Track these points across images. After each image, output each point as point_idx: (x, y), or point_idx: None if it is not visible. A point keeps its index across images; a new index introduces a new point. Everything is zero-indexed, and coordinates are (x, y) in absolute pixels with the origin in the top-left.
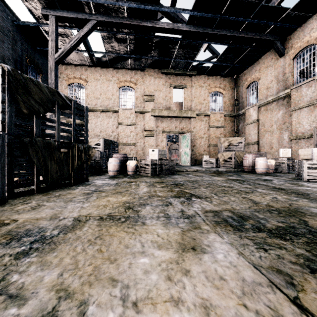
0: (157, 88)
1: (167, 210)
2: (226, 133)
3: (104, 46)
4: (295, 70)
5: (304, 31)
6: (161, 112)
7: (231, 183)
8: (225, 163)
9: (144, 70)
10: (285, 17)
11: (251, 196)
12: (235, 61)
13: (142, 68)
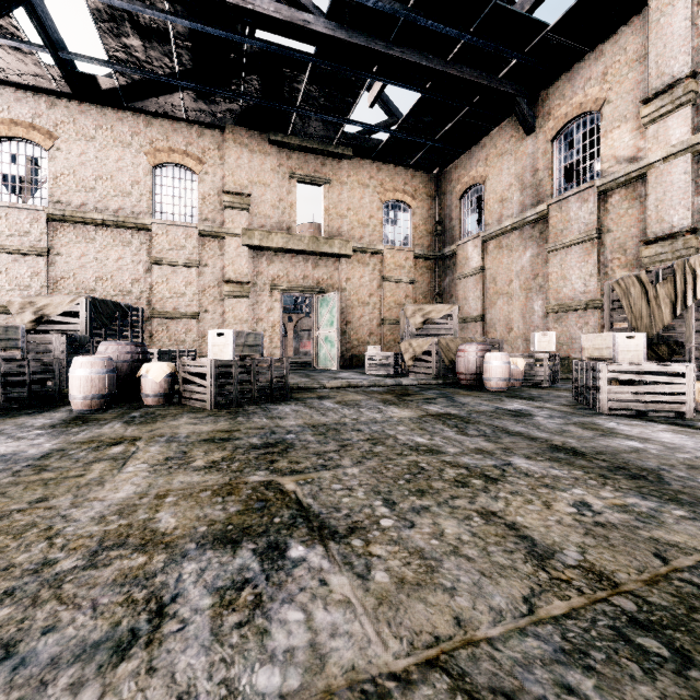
0: (257, 178)
1: None
2: (418, 297)
3: (103, 43)
4: (557, 165)
5: (573, 84)
6: (268, 239)
7: (435, 430)
8: (417, 364)
9: (225, 128)
10: (539, 45)
11: (510, 505)
12: (437, 135)
13: (218, 122)
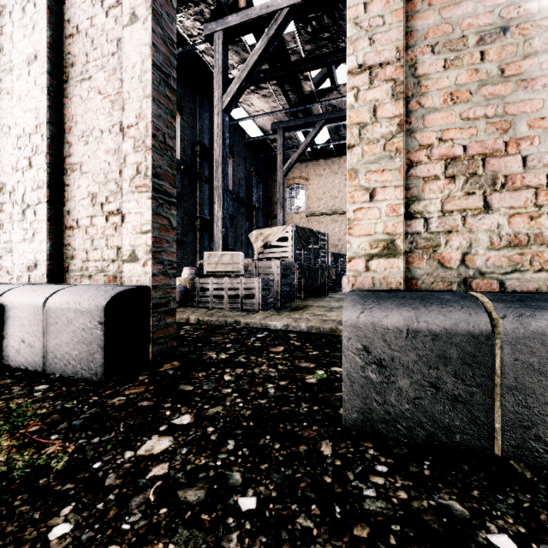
0: None
1: None
2: None
3: (330, 137)
4: None
5: None
6: None
7: None
8: None
9: None
10: None
11: None
12: None
13: None
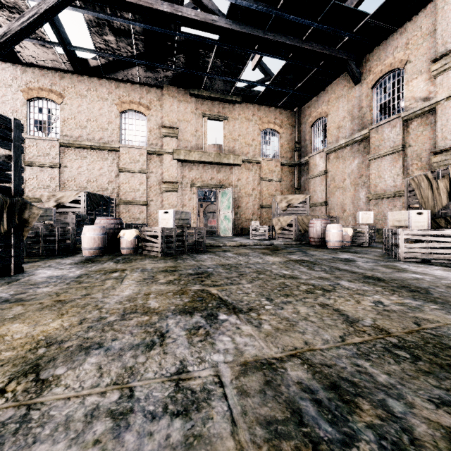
0: (182, 117)
1: (139, 369)
2: (284, 190)
3: (92, 40)
4: (375, 104)
5: (386, 51)
6: (189, 155)
7: (295, 267)
8: (283, 232)
9: (163, 87)
10: (363, 27)
11: (337, 301)
12: (296, 87)
13: (159, 84)
